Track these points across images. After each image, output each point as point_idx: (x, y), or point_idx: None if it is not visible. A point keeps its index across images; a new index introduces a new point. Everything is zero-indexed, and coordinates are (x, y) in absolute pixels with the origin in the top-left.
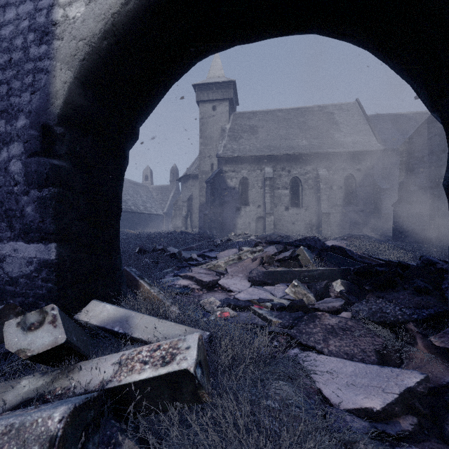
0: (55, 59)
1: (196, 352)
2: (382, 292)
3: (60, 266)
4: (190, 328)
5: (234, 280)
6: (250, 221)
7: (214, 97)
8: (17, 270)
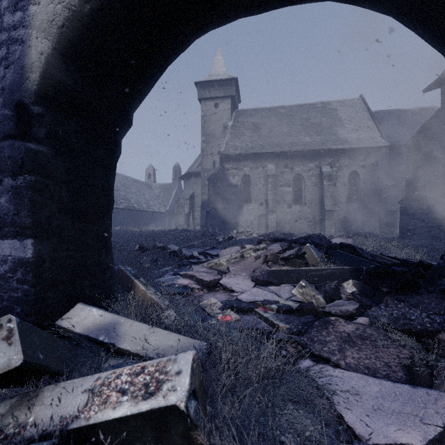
0: (30, 27)
1: (189, 380)
2: (401, 294)
3: (38, 265)
4: (186, 338)
5: (237, 280)
6: (253, 218)
7: (216, 95)
8: None
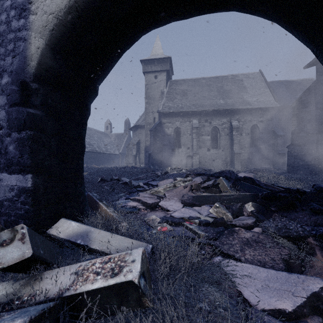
0: (30, 30)
1: (140, 265)
2: (284, 212)
3: (35, 192)
4: (136, 241)
5: (171, 202)
6: (182, 159)
7: (155, 69)
8: (2, 195)
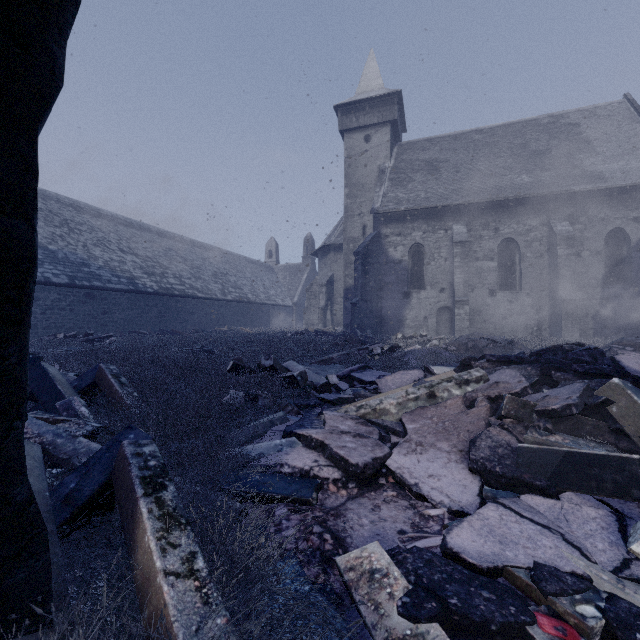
0: None
1: None
2: None
3: None
4: None
5: (429, 463)
6: (427, 314)
7: (367, 122)
8: None
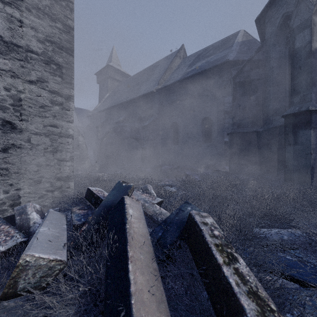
0: None
1: None
2: None
3: None
4: None
5: None
6: None
7: None
8: None
